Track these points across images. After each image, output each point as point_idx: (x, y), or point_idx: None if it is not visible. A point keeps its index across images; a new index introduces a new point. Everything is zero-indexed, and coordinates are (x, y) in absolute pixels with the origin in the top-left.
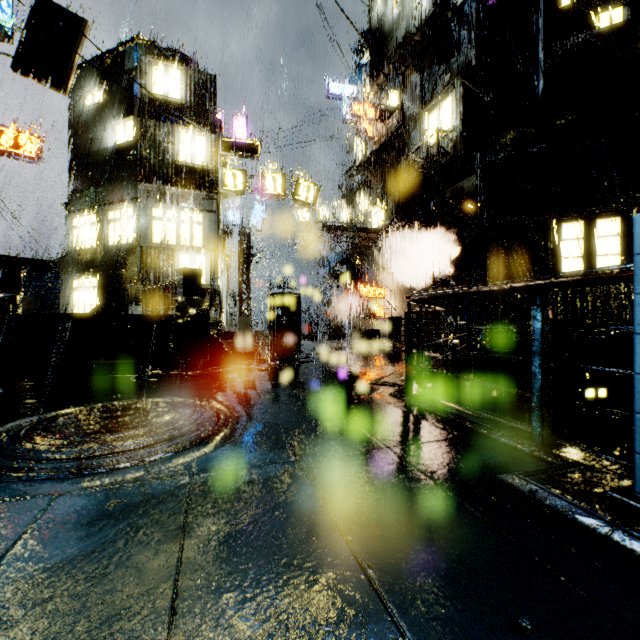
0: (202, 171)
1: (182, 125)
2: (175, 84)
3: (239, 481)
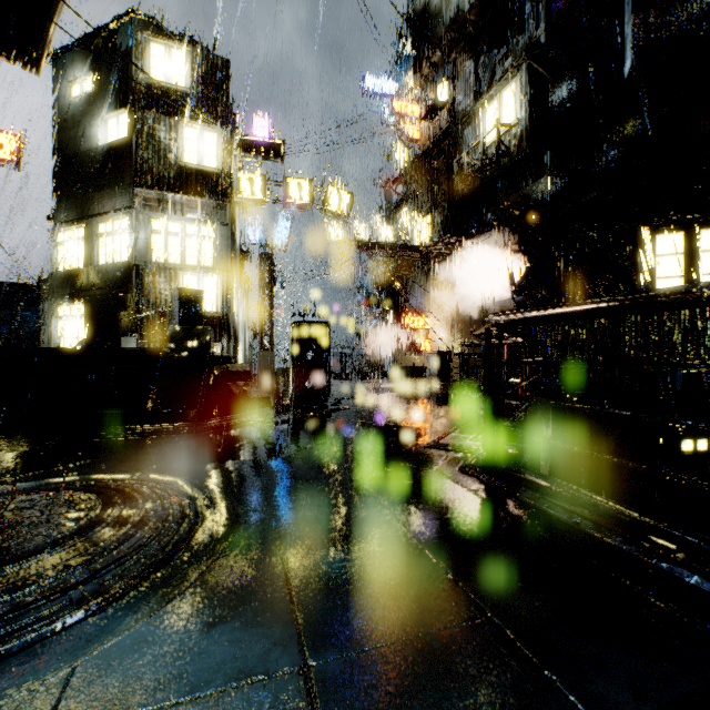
0: (212, 175)
1: (187, 118)
2: (179, 68)
3: None
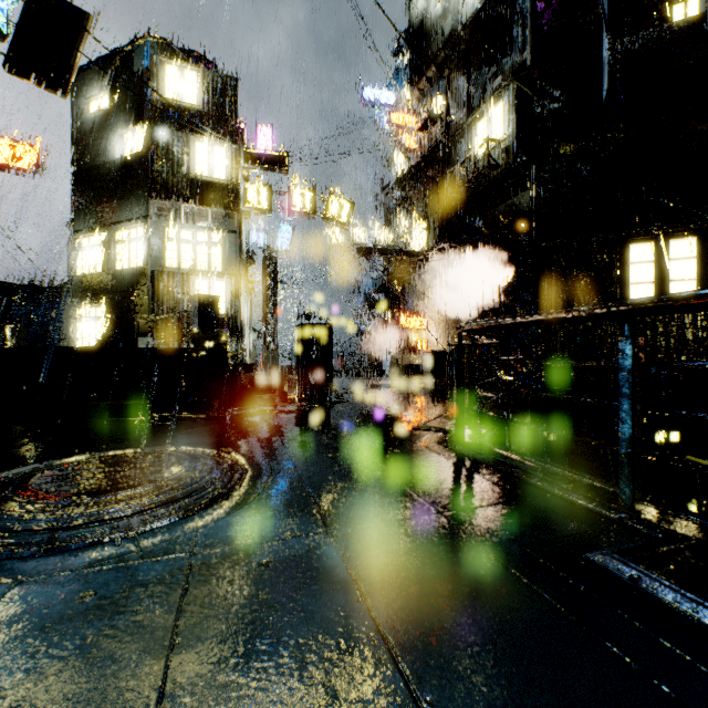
0: (221, 186)
1: (199, 134)
2: (191, 87)
3: (252, 561)
